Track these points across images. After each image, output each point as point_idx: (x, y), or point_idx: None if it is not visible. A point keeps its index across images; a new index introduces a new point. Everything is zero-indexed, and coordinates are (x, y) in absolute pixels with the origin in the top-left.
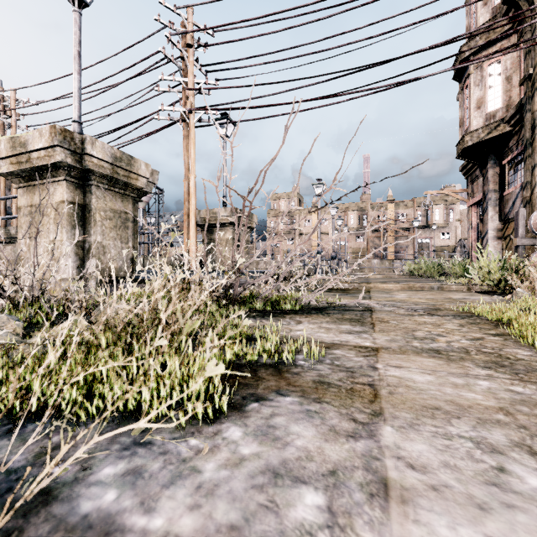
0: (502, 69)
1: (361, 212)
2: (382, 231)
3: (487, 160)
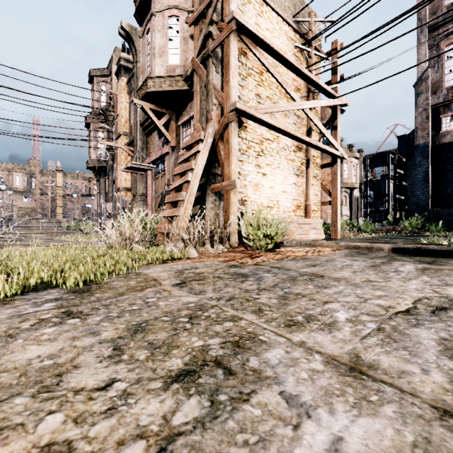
0: (103, 137)
1: (29, 175)
2: (50, 195)
3: (100, 174)
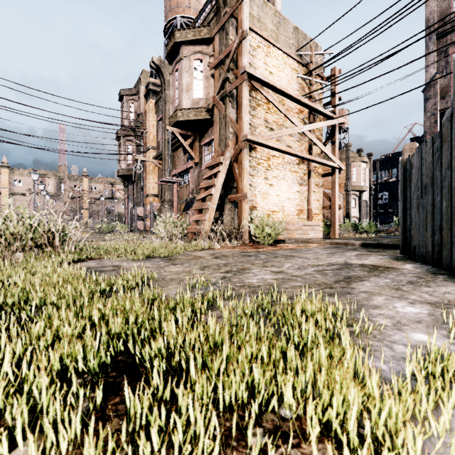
0: (132, 148)
1: (59, 180)
2: (78, 199)
3: (129, 181)
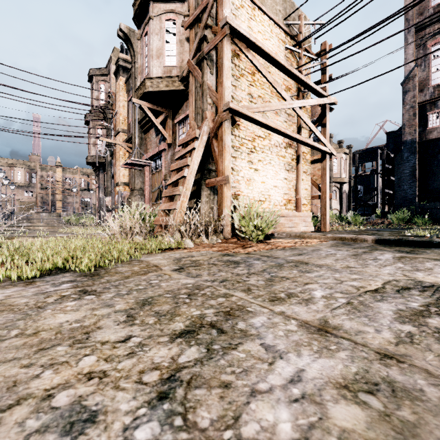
0: (102, 133)
1: (30, 170)
2: (50, 189)
3: (99, 169)
